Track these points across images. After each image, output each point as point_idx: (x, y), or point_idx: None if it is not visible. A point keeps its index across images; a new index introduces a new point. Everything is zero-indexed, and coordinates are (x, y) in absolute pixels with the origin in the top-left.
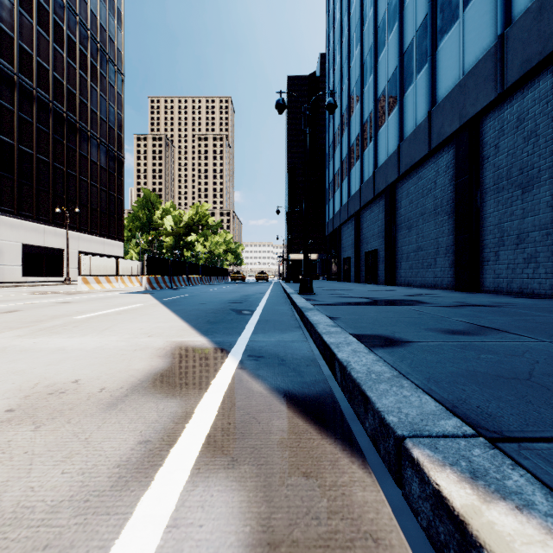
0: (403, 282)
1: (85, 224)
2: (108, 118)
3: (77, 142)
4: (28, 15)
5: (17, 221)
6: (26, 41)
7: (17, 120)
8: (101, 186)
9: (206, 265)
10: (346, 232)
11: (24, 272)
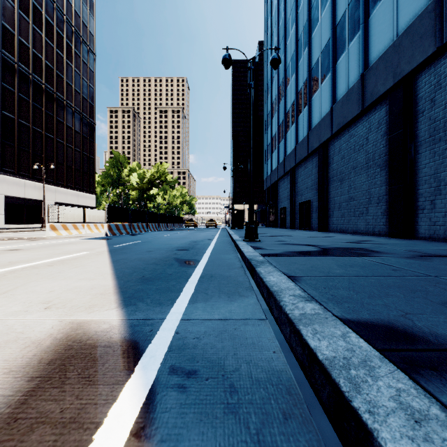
0: (336, 229)
1: (61, 179)
2: (81, 90)
3: (54, 109)
4: None
5: (0, 176)
6: (8, 22)
7: (0, 89)
8: (75, 147)
9: (164, 214)
10: (282, 186)
11: (7, 220)
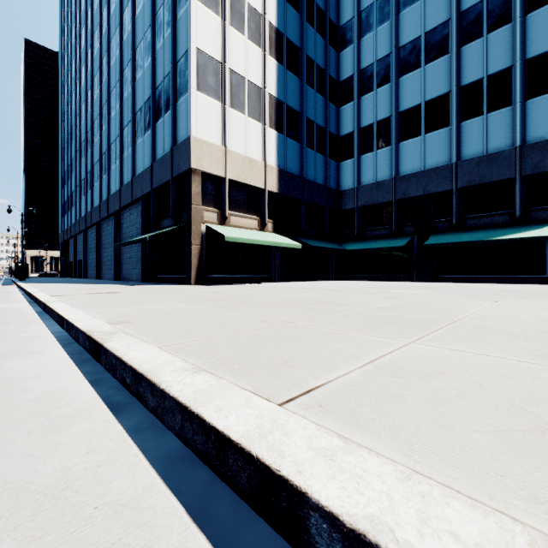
0: (89, 277)
1: None
2: None
3: None
4: None
5: None
6: None
7: None
8: None
9: None
10: (71, 245)
11: None
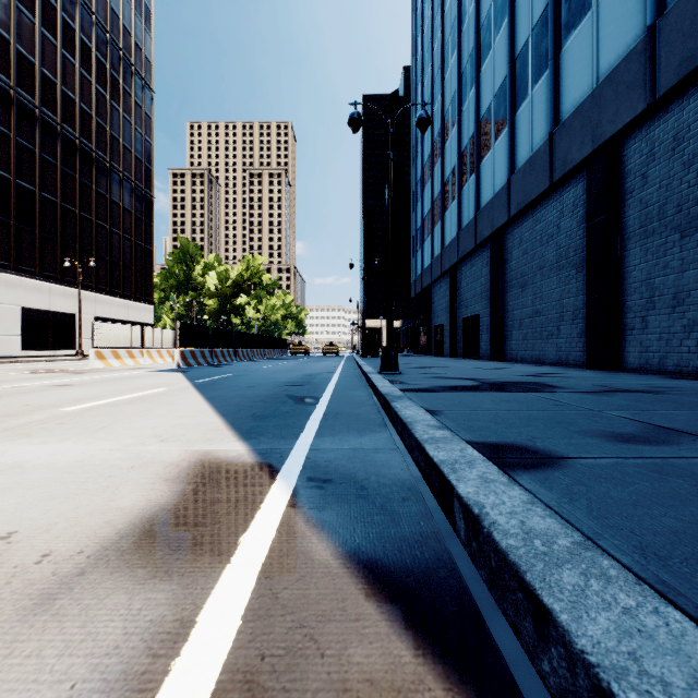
0: (515, 357)
1: (103, 282)
2: (133, 147)
3: (93, 176)
4: (28, 12)
5: (15, 278)
6: (26, 46)
7: (15, 147)
8: (124, 233)
9: (259, 335)
10: (438, 293)
11: (24, 344)
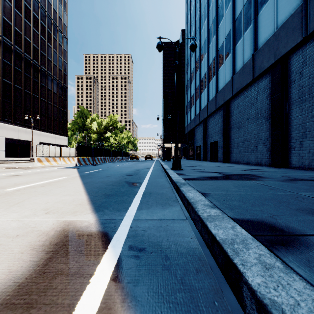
0: (235, 161)
1: (44, 126)
2: (58, 64)
3: (39, 77)
4: (8, 1)
5: (2, 124)
6: (7, 17)
7: (2, 63)
8: (54, 104)
9: (115, 150)
10: (198, 131)
11: (6, 155)
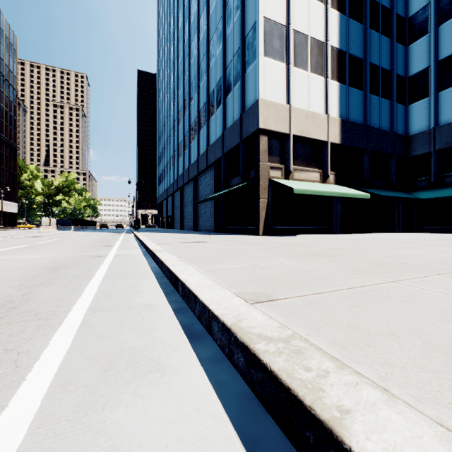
0: (176, 228)
1: None
2: (9, 123)
3: None
4: None
5: None
6: None
7: None
8: (5, 167)
9: (88, 220)
10: (164, 205)
11: None
